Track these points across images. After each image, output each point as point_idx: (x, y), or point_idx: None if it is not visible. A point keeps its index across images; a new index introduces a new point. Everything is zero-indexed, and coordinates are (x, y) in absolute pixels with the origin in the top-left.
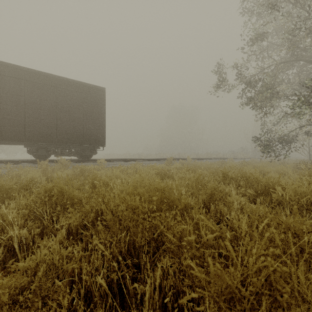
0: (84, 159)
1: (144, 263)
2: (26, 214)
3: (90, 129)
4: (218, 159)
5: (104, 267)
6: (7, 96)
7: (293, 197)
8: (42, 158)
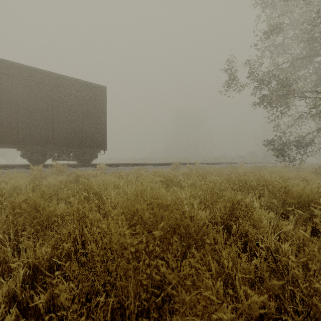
0: (84, 163)
1: None
2: None
3: (90, 131)
4: (227, 164)
5: None
6: None
7: None
8: (37, 162)
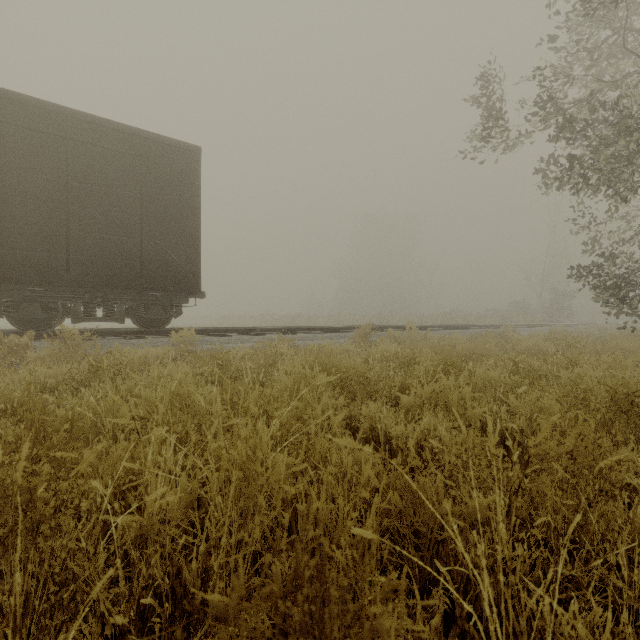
0: (149, 328)
1: None
2: None
3: (160, 252)
4: (476, 328)
5: None
6: None
7: None
8: (33, 326)
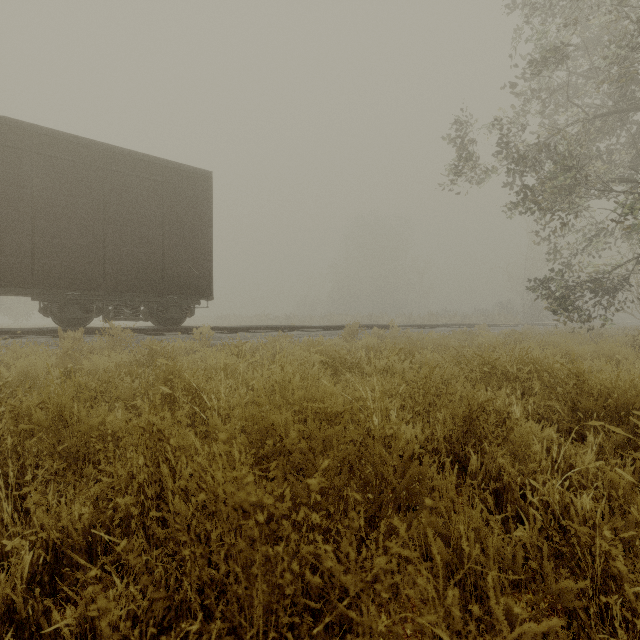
0: (167, 326)
1: None
2: None
3: (179, 261)
4: (455, 327)
5: None
6: None
7: None
8: (73, 324)
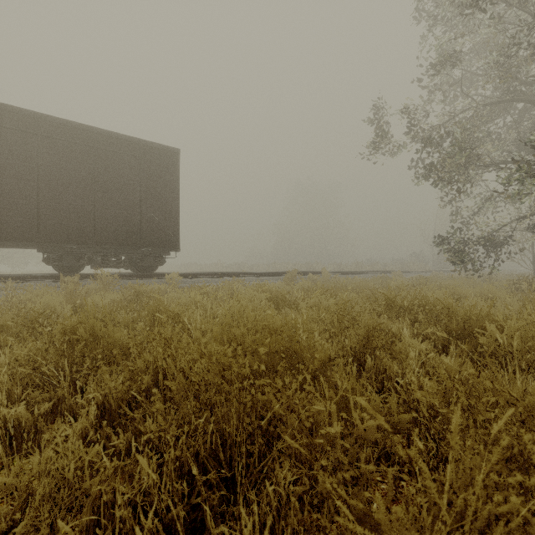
0: (143, 273)
1: (240, 478)
2: (27, 374)
3: (153, 221)
4: (376, 273)
5: (161, 489)
6: (8, 164)
7: (519, 344)
8: (69, 271)
